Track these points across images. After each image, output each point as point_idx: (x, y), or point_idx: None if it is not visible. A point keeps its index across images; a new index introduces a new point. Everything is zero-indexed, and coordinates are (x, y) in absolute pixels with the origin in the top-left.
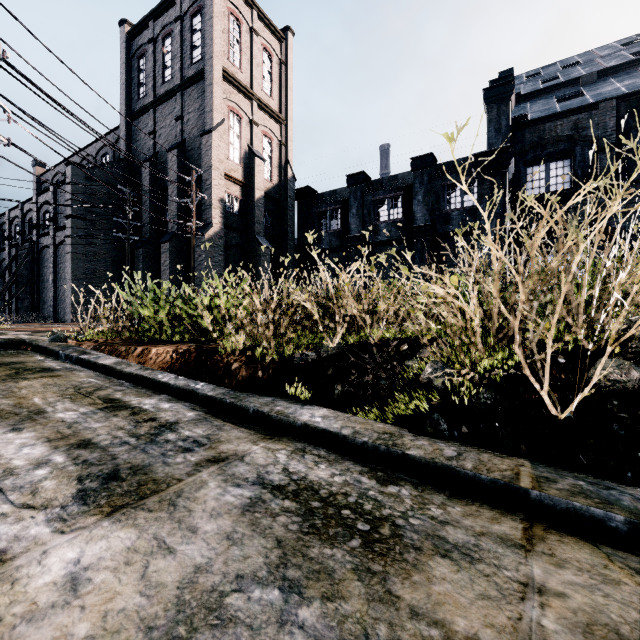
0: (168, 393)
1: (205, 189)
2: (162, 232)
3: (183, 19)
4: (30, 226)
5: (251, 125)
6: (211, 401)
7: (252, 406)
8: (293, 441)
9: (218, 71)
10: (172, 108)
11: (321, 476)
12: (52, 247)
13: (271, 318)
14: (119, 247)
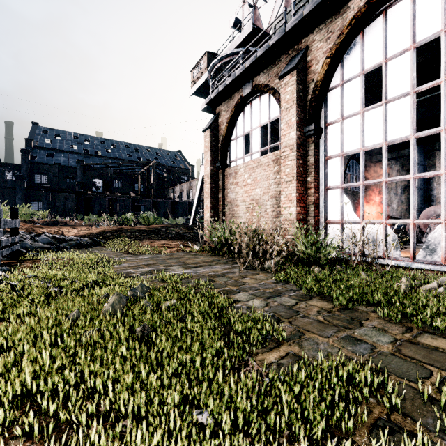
0: None
1: None
2: None
3: None
4: None
5: None
6: None
7: None
8: None
9: None
10: None
11: None
12: None
13: None
14: None
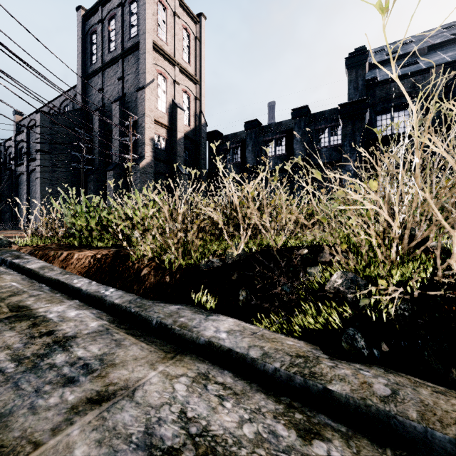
0: (80, 298)
1: (140, 131)
2: (108, 163)
3: (123, 5)
4: (10, 158)
5: (174, 84)
6: (117, 309)
7: (155, 317)
8: (196, 361)
9: (149, 43)
10: (115, 71)
11: (226, 425)
12: (26, 174)
13: (178, 227)
14: (76, 174)
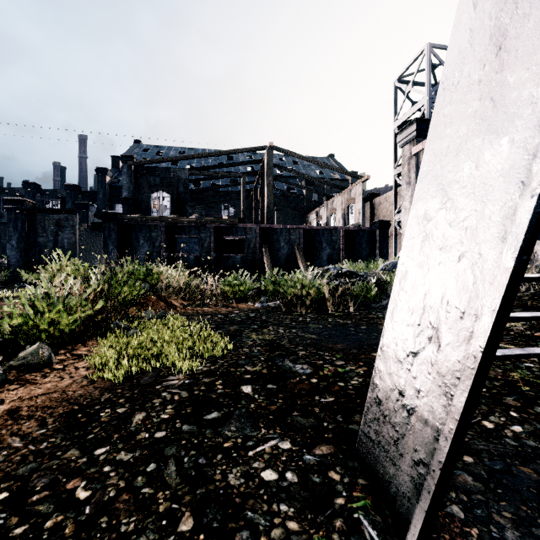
0: None
1: None
2: None
3: None
4: None
5: None
6: None
7: None
8: None
9: None
10: None
11: None
12: None
13: None
14: None
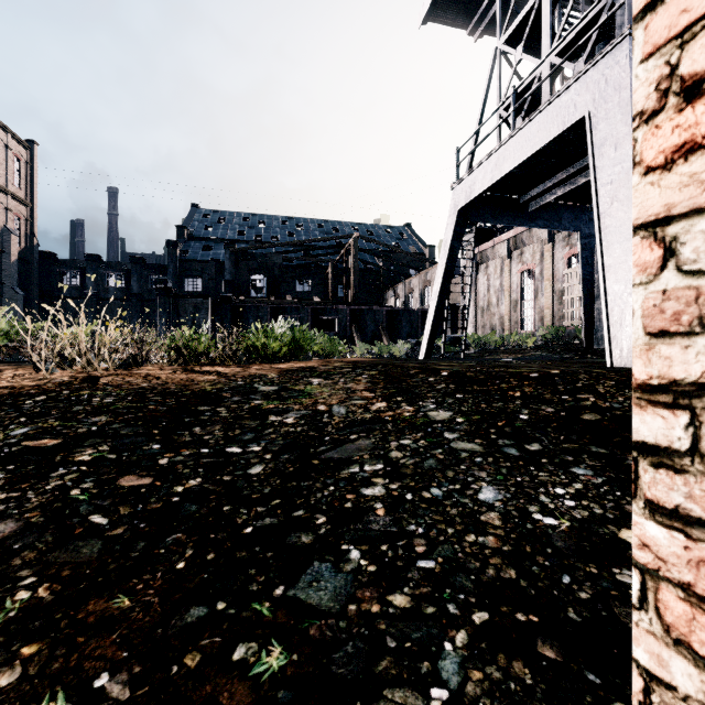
0: None
1: None
2: None
3: None
4: None
5: (6, 211)
6: None
7: None
8: None
9: None
10: None
11: None
12: None
13: None
14: None
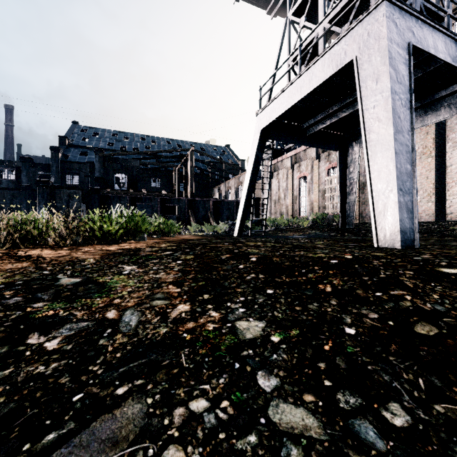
0: None
1: None
2: None
3: None
4: None
5: None
6: None
7: None
8: None
9: None
10: None
11: None
12: None
13: None
14: None
